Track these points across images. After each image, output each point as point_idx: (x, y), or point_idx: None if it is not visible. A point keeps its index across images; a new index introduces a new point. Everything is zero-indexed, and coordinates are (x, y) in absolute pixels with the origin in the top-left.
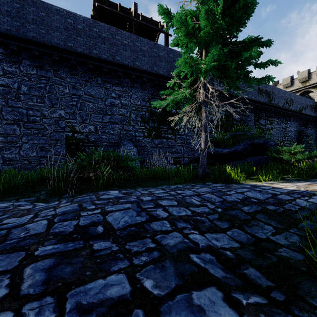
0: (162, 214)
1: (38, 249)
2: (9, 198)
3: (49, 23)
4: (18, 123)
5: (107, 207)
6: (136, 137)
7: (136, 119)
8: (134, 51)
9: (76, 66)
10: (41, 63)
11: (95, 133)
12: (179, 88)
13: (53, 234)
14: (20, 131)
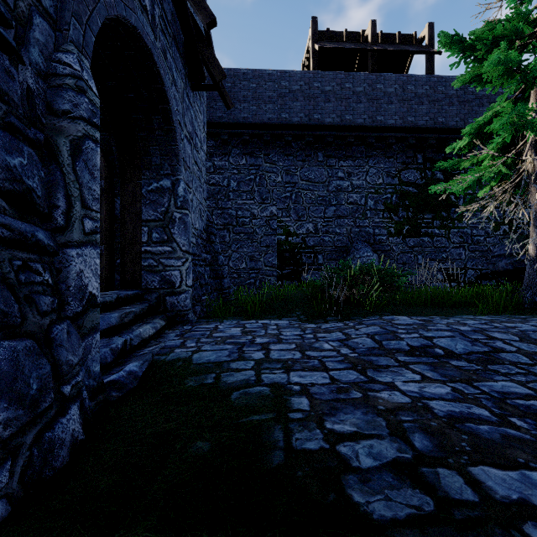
0: (506, 346)
1: (398, 358)
2: (268, 316)
3: (260, 95)
4: (228, 228)
5: (423, 333)
6: (376, 236)
7: (376, 208)
8: (373, 100)
9: (290, 143)
10: (251, 149)
11: (314, 235)
12: (469, 151)
13: (391, 349)
14: (229, 237)
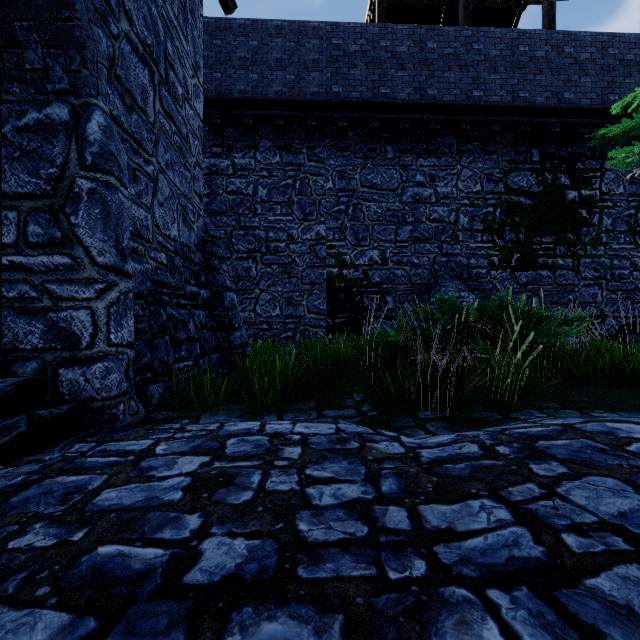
0: None
1: None
2: (298, 404)
3: (301, 59)
4: (254, 256)
5: None
6: (472, 269)
7: (472, 227)
8: (469, 67)
9: (346, 131)
10: (288, 140)
11: (381, 267)
12: None
13: None
14: (256, 270)
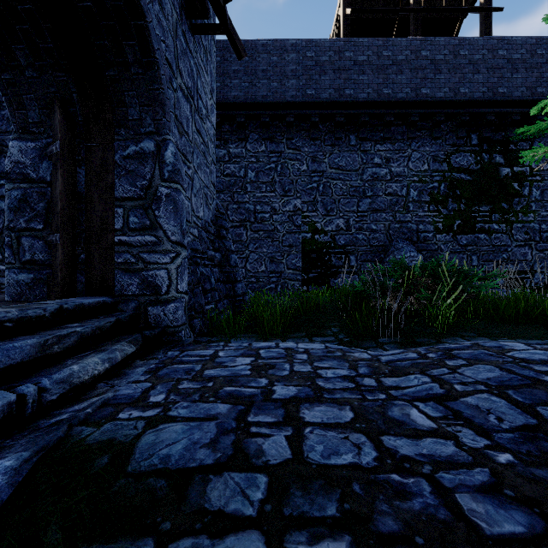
0: None
1: None
2: (293, 334)
3: (282, 69)
4: (244, 225)
5: None
6: (420, 233)
7: (420, 199)
8: (418, 70)
9: (317, 124)
10: (271, 133)
11: (346, 232)
12: None
13: None
14: (246, 236)
